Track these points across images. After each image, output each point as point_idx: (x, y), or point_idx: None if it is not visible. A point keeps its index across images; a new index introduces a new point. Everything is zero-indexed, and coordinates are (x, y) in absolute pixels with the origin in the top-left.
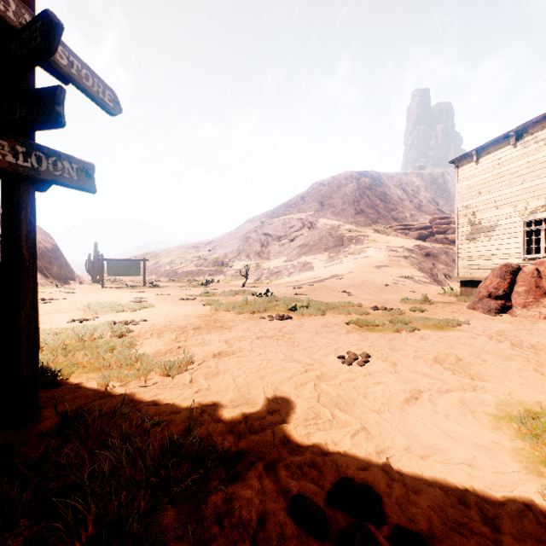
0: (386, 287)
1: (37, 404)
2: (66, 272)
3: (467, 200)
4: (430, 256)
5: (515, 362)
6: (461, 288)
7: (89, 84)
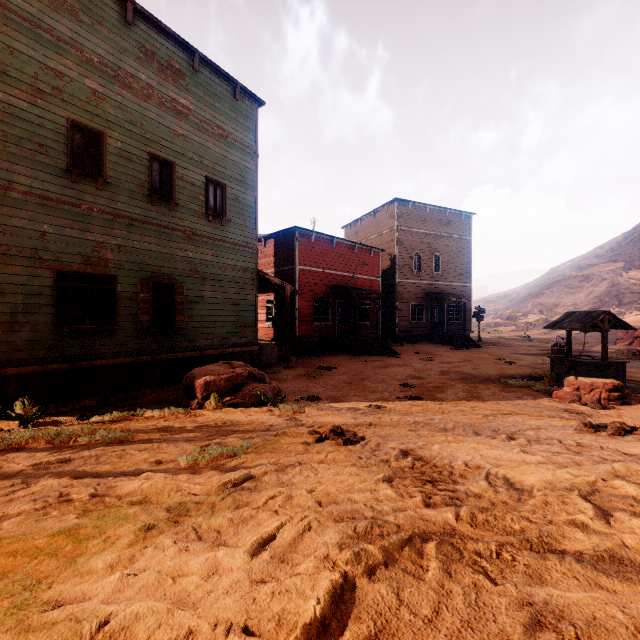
0: None
1: (480, 341)
2: None
3: None
4: None
5: None
6: None
7: (483, 310)
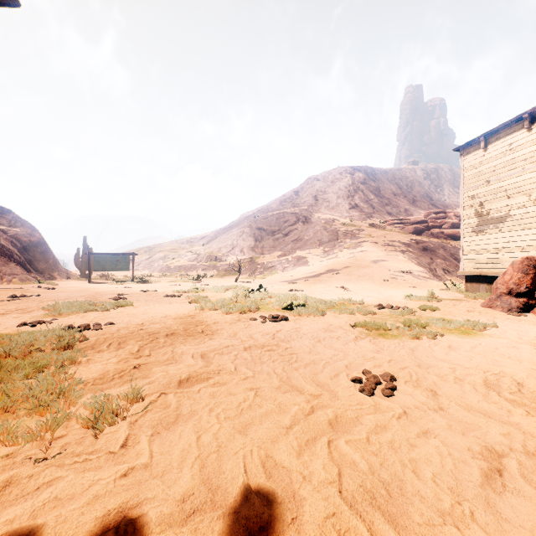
0: (384, 283)
1: None
2: (52, 267)
3: (474, 189)
4: (427, 250)
5: None
6: (466, 284)
7: None
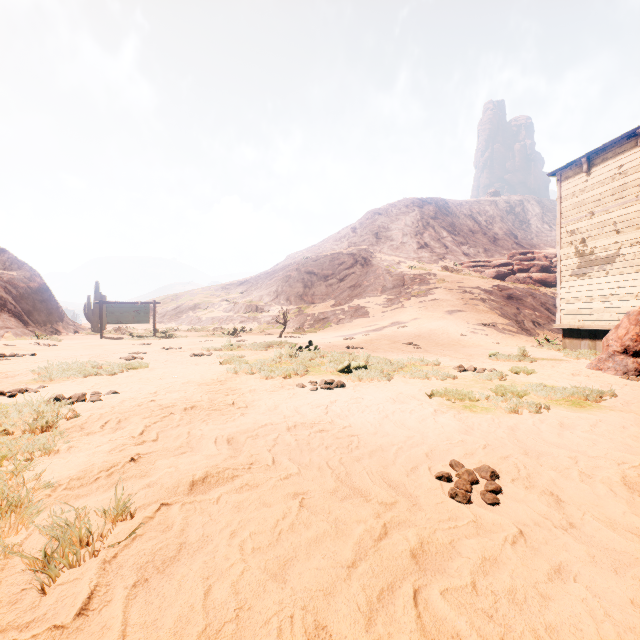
0: (462, 338)
1: None
2: (56, 319)
3: (574, 223)
4: (513, 299)
5: None
6: (564, 340)
7: None
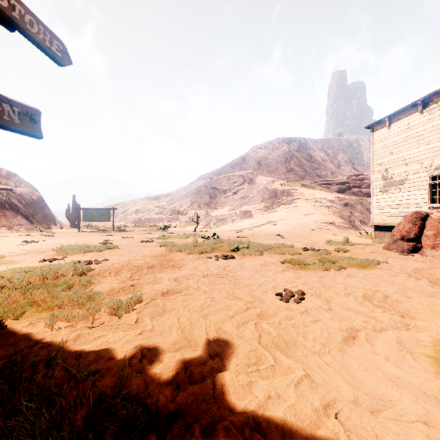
0: (312, 231)
1: None
2: (49, 219)
3: (381, 158)
4: (348, 206)
5: (438, 299)
6: (375, 232)
7: (33, 30)
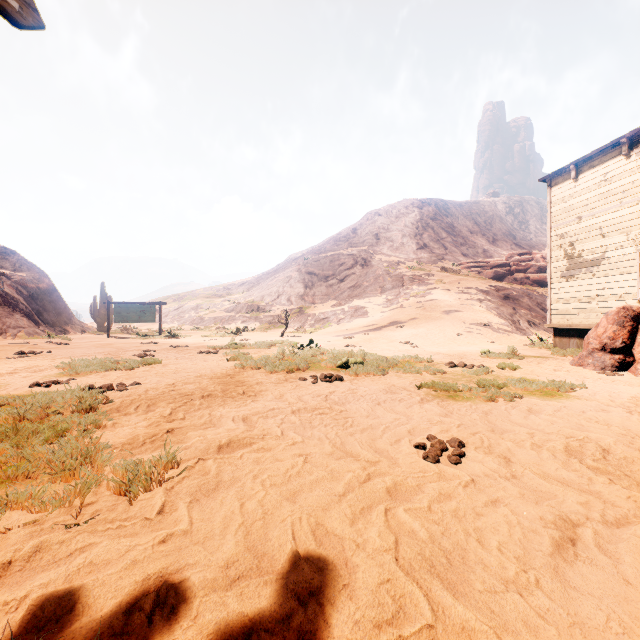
0: (458, 337)
1: None
2: (64, 318)
3: (563, 227)
4: (509, 299)
5: None
6: (554, 338)
7: None
